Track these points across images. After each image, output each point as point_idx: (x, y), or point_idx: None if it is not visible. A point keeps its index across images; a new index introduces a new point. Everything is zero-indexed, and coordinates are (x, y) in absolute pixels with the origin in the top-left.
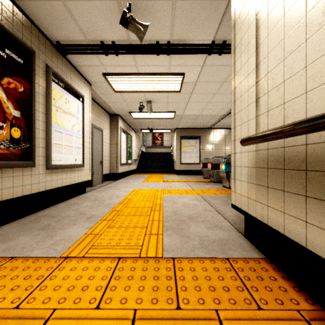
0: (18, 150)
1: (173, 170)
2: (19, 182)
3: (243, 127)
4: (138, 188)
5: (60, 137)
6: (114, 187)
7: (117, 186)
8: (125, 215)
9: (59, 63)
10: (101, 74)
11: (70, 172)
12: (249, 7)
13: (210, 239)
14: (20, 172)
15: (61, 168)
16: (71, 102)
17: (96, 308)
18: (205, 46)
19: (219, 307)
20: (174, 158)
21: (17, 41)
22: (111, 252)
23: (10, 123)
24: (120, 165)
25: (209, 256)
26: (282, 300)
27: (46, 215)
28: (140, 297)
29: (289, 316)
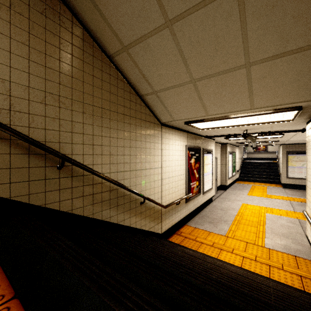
0: (197, 189)
1: (279, 181)
2: (197, 201)
3: (308, 202)
4: (245, 202)
5: (205, 178)
6: (227, 199)
7: (228, 197)
8: (243, 224)
9: (205, 142)
10: (222, 137)
11: (208, 193)
12: (309, 154)
13: (291, 248)
14: (197, 197)
15: (206, 192)
16: (208, 157)
17: (244, 251)
18: (297, 131)
19: (283, 263)
20: (280, 170)
21: (197, 148)
22: (243, 239)
23: (196, 180)
24: (227, 179)
25: (286, 253)
26: (309, 270)
27: (204, 215)
28: (257, 253)
29: (308, 273)
